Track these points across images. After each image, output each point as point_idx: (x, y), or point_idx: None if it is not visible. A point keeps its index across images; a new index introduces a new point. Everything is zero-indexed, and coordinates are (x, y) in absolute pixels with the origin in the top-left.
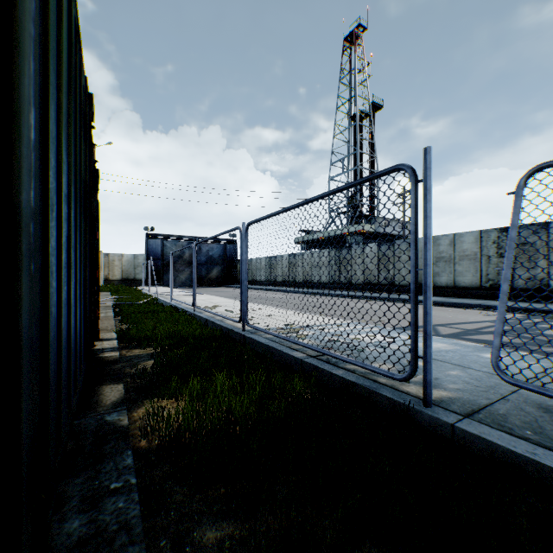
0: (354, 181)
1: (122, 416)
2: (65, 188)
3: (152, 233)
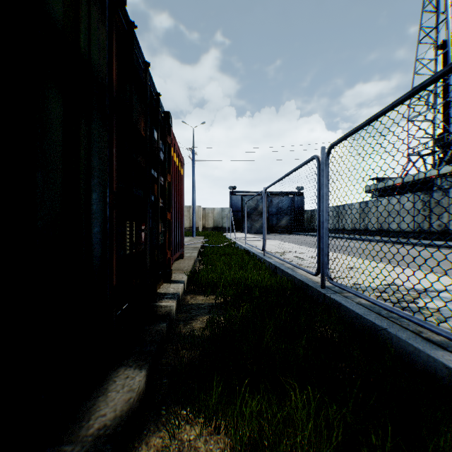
0: None
1: None
2: None
3: (234, 191)
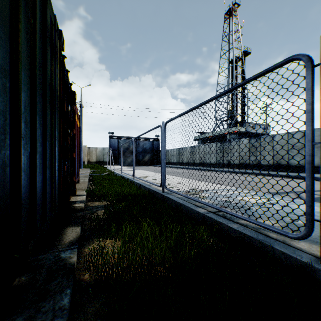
0: (248, 78)
1: (72, 253)
2: (1, 62)
3: (112, 135)
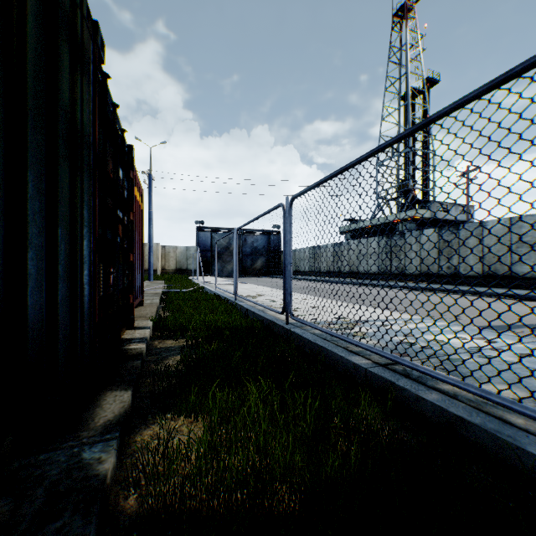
0: (462, 98)
1: (106, 451)
2: None
3: (202, 226)
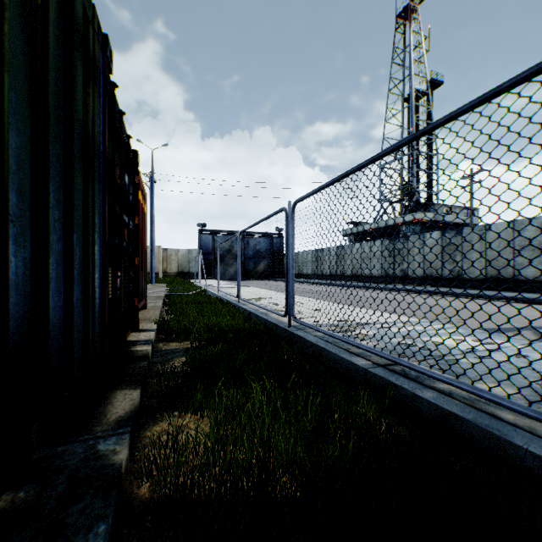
0: (455, 110)
1: (119, 443)
2: None
3: (204, 229)
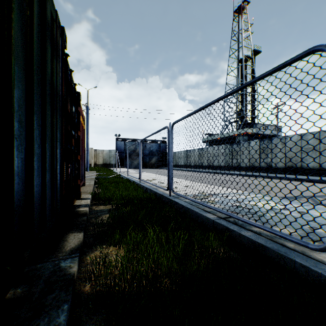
0: (262, 74)
1: (73, 262)
2: None
3: (119, 138)
